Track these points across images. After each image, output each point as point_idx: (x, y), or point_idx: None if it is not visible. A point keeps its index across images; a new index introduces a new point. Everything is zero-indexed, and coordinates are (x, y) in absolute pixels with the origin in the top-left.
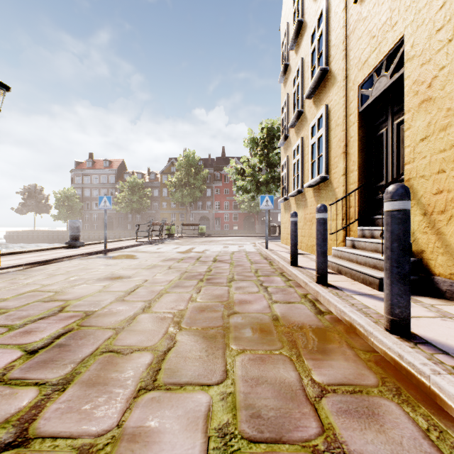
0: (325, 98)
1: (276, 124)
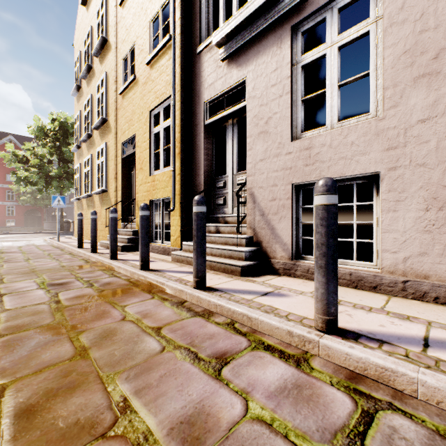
0: (106, 137)
1: (70, 121)
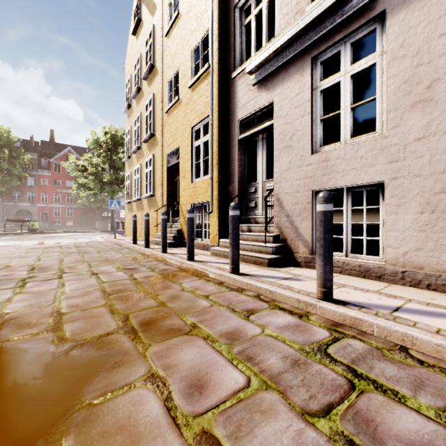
0: (153, 149)
1: (120, 133)
